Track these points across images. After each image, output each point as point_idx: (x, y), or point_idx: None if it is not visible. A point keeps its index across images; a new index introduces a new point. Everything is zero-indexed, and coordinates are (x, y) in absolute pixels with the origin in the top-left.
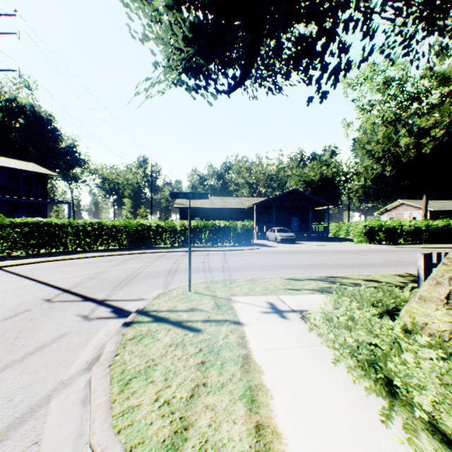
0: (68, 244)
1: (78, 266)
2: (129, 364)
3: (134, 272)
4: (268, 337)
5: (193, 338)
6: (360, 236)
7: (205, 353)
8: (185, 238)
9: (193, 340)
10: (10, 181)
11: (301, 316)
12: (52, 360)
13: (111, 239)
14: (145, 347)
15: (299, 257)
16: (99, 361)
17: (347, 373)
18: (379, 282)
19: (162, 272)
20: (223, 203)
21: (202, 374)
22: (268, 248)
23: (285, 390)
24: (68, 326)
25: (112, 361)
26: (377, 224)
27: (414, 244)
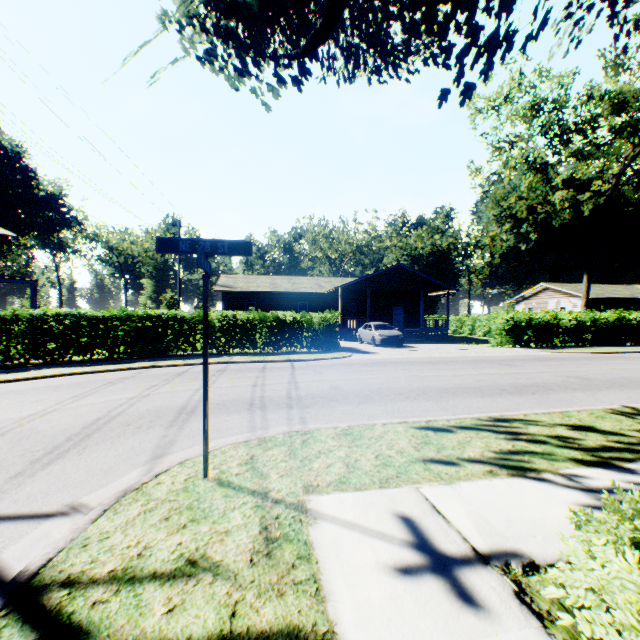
0: (11, 351)
1: None
2: None
3: (107, 413)
4: None
5: None
6: (500, 335)
7: None
8: (228, 340)
9: None
10: None
11: (516, 587)
12: None
13: (95, 343)
14: None
15: (419, 372)
16: None
17: None
18: (604, 434)
19: (167, 412)
20: (291, 285)
21: None
22: (364, 355)
23: None
24: None
25: None
26: (524, 318)
27: (579, 347)
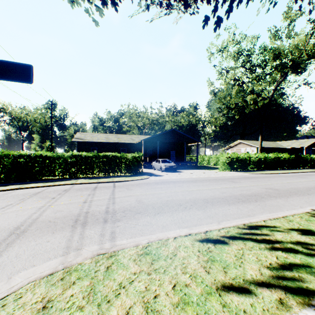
0: None
1: None
2: None
3: None
4: None
5: None
6: (224, 165)
7: None
8: (76, 169)
9: None
10: None
11: None
12: None
13: None
14: None
15: (188, 188)
16: None
17: None
18: None
19: None
20: (117, 139)
21: None
22: (156, 177)
23: None
24: None
25: None
26: (235, 156)
27: (260, 171)
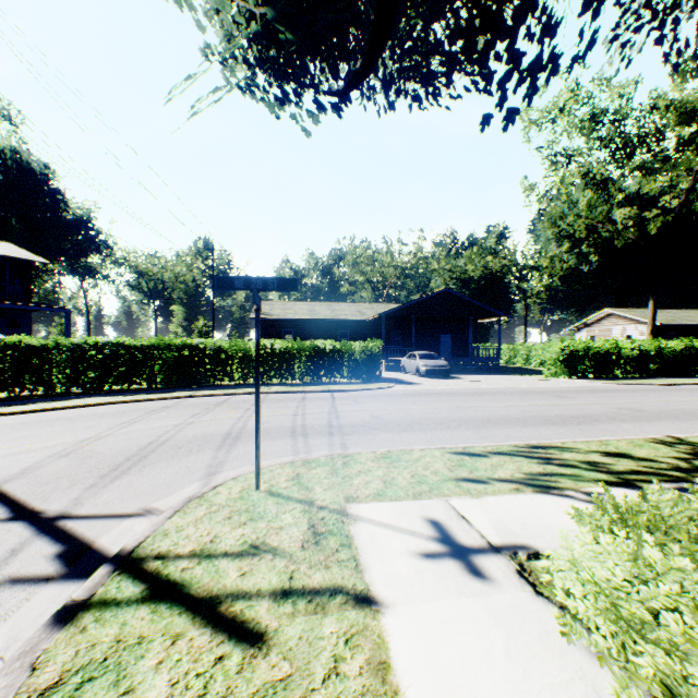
0: (53, 380)
1: (53, 425)
2: None
3: (158, 438)
4: (453, 665)
5: (236, 681)
6: (555, 365)
7: None
8: (266, 369)
9: (236, 693)
10: None
11: (519, 567)
12: None
13: (133, 372)
14: None
15: (463, 403)
16: None
17: None
18: (636, 460)
19: (213, 437)
20: (331, 312)
21: None
22: (407, 386)
23: None
24: None
25: None
26: (581, 347)
27: (641, 379)
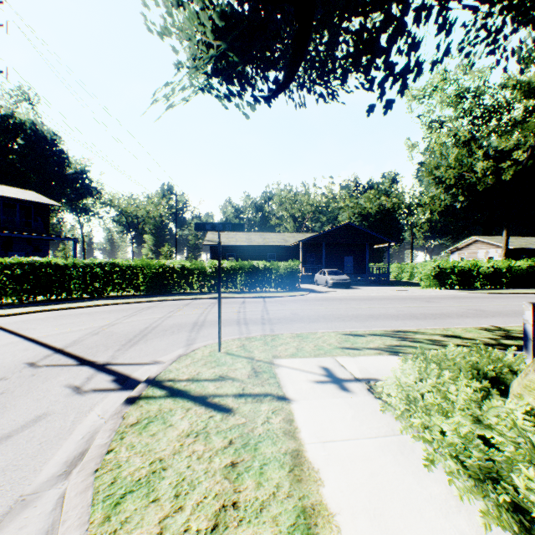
0: (71, 289)
1: (80, 317)
2: (125, 468)
3: (150, 325)
4: (325, 420)
5: (220, 423)
6: (428, 279)
7: (238, 448)
8: (216, 282)
9: (221, 426)
10: (5, 213)
11: (369, 387)
12: (16, 459)
13: (125, 283)
14: (152, 439)
15: (357, 305)
16: (81, 463)
17: (449, 485)
18: (462, 339)
19: (186, 325)
20: (263, 240)
21: (231, 486)
22: (318, 294)
23: (358, 515)
24: (51, 403)
25: (101, 462)
26: (449, 265)
27: (494, 289)
